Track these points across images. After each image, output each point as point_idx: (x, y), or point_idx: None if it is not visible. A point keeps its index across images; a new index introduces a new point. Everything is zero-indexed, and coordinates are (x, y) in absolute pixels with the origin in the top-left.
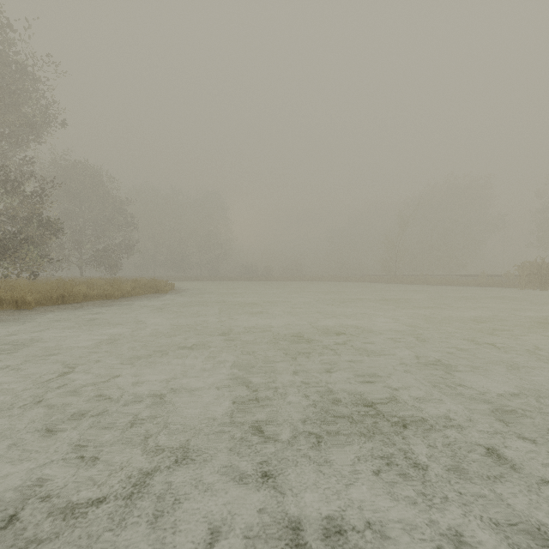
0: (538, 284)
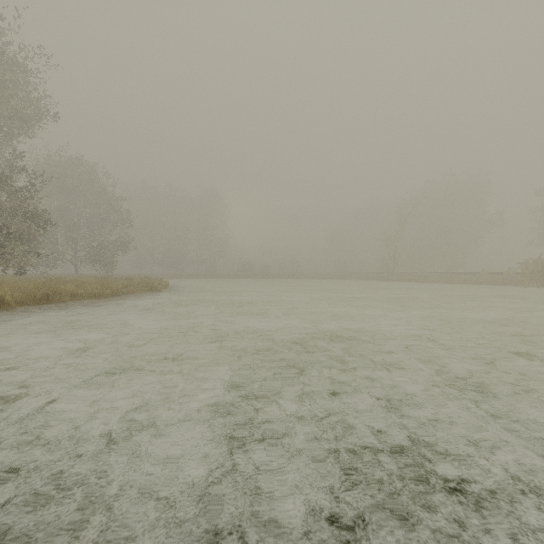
0: (542, 282)
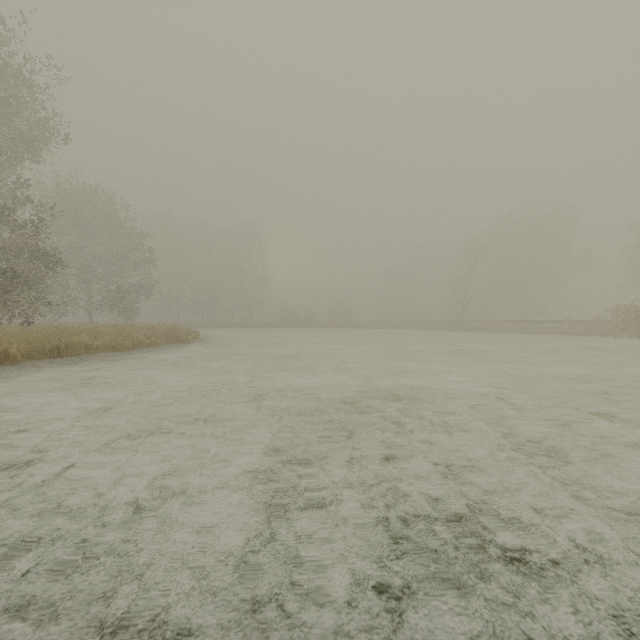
0: (635, 332)
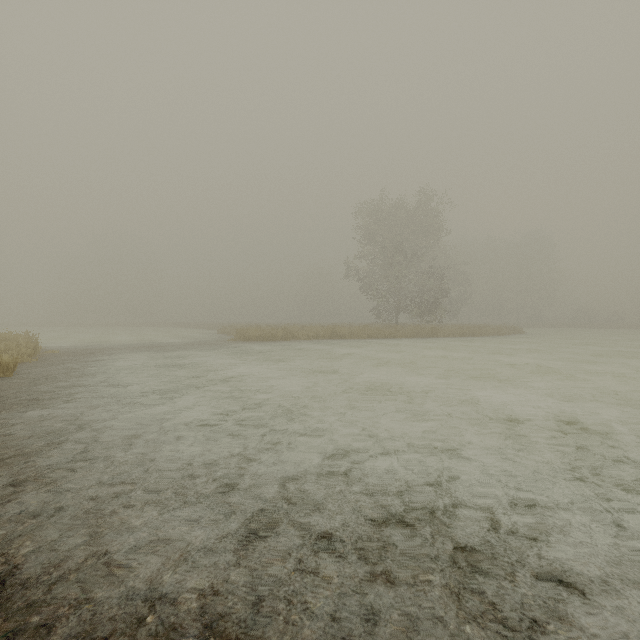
0: None
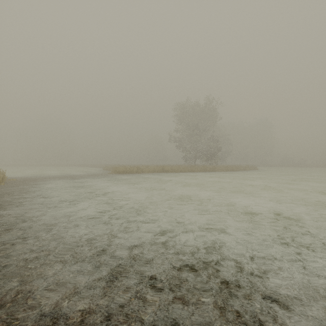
0: None
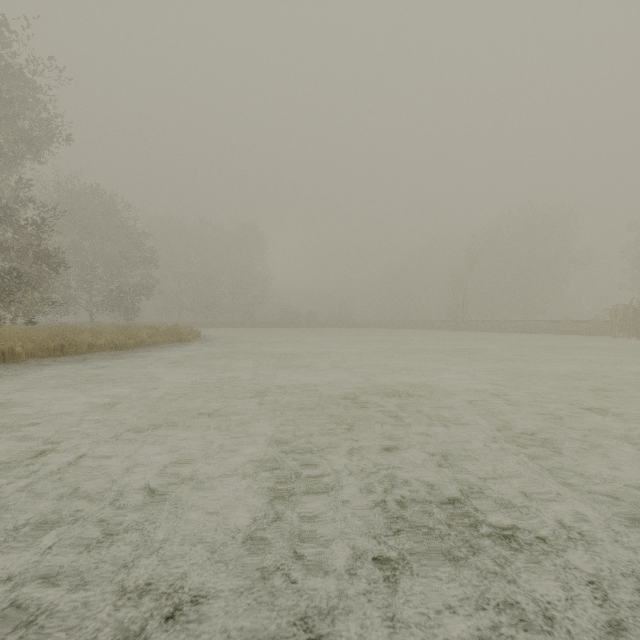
0: (633, 331)
